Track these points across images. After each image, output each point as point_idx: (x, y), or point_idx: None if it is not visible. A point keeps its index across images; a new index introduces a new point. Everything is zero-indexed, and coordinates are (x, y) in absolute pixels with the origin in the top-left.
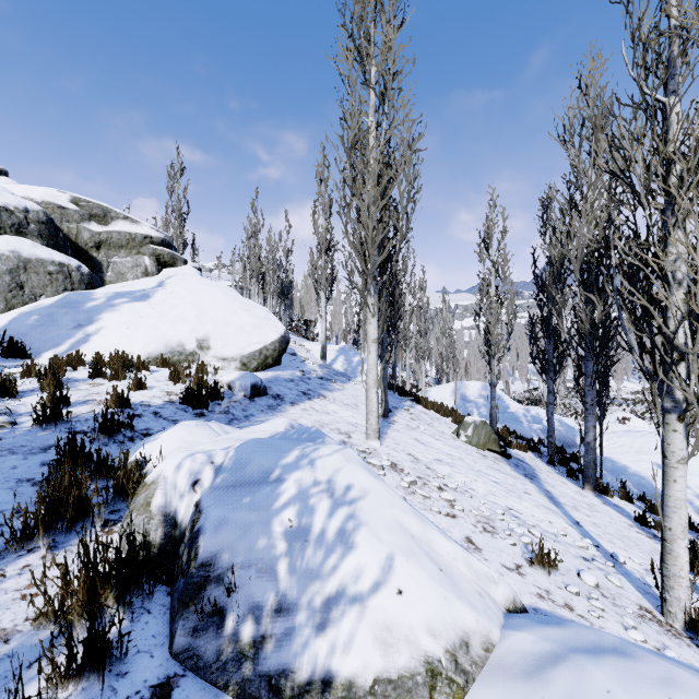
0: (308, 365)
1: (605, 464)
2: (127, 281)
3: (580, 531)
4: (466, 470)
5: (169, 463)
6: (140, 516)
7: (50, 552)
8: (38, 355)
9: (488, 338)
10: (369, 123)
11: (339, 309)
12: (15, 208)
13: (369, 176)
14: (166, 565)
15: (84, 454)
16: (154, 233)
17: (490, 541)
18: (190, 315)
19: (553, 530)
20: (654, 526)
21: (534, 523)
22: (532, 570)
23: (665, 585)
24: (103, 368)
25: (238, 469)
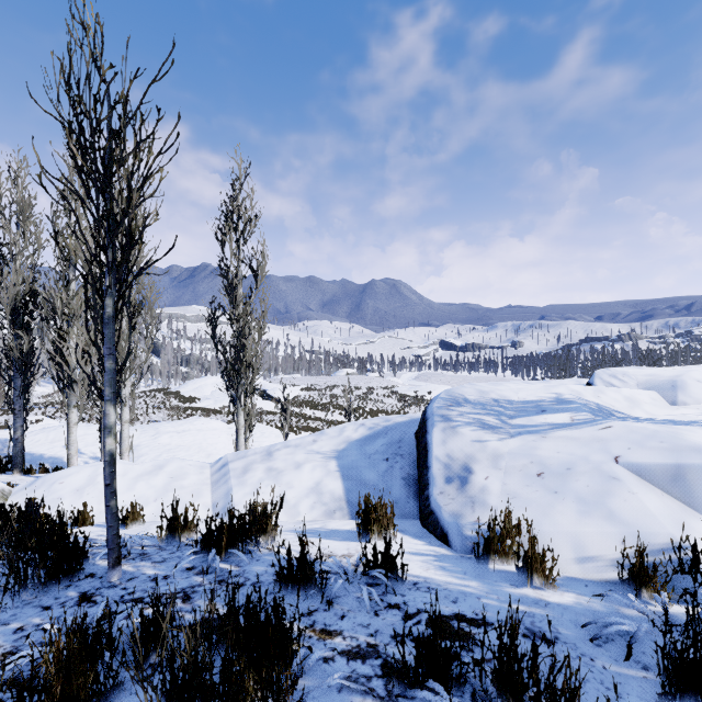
0: None
1: (26, 458)
2: None
3: None
4: None
5: None
6: None
7: None
8: None
9: None
10: None
11: None
12: None
13: None
14: None
15: None
16: None
17: None
18: None
19: None
20: None
21: None
22: None
23: None
24: None
25: None
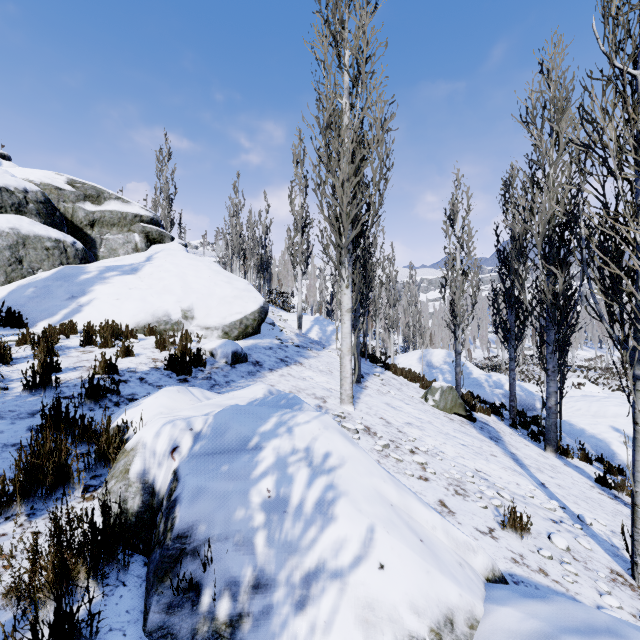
0: (285, 334)
1: (564, 427)
2: (118, 256)
3: (546, 492)
4: (435, 433)
5: (148, 430)
6: (118, 483)
7: (28, 519)
8: (34, 324)
9: (454, 308)
10: (343, 105)
11: (313, 283)
12: (15, 188)
13: (343, 154)
14: (143, 534)
15: (69, 420)
16: (144, 212)
17: (463, 504)
18: (176, 287)
19: (520, 492)
20: (614, 487)
21: (502, 485)
22: (504, 534)
23: (636, 550)
24: (94, 336)
25: (217, 436)
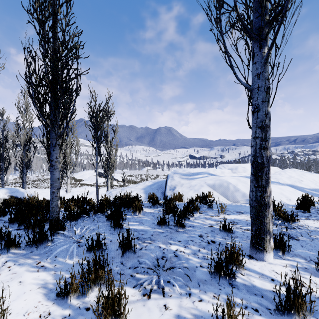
0: None
1: None
2: None
3: None
4: None
5: None
6: None
7: None
8: None
9: None
10: None
11: None
12: None
13: None
14: None
15: None
16: None
17: None
18: None
19: None
20: None
21: None
22: None
23: None
24: None
25: (11, 191)
